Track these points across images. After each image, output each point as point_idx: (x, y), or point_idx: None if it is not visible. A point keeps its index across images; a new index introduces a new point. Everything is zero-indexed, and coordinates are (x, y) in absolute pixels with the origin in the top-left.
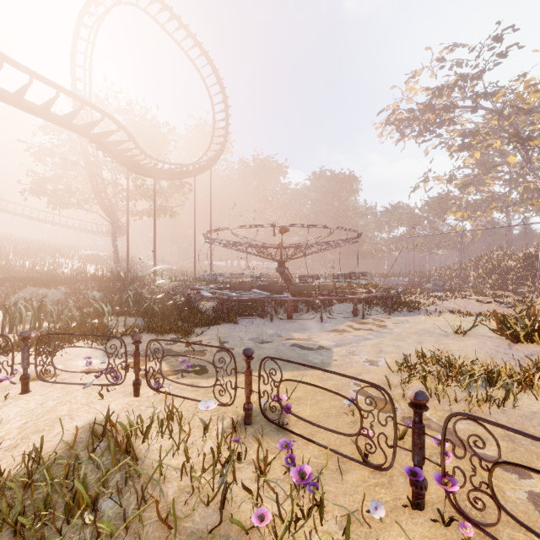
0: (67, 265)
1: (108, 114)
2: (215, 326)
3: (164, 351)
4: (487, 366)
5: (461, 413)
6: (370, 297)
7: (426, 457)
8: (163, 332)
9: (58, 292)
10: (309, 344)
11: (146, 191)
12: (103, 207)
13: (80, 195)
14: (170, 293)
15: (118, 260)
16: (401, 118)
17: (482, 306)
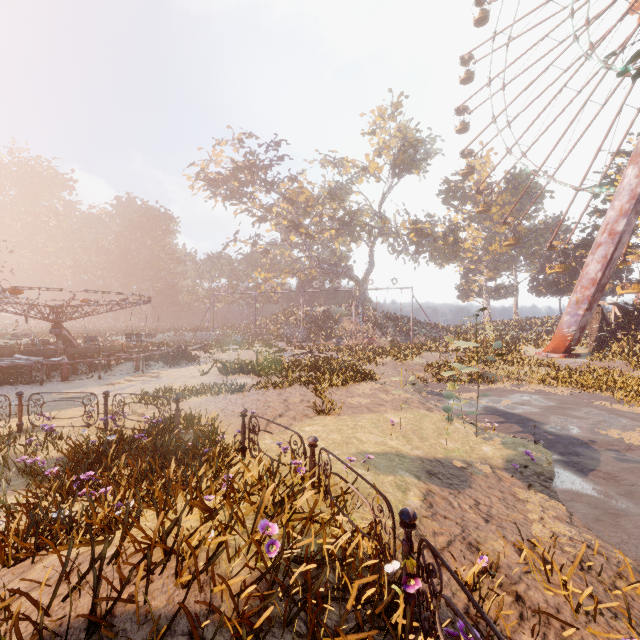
0: None
1: None
2: None
3: None
4: (180, 387)
5: (117, 393)
6: (160, 354)
7: (109, 413)
8: None
9: None
10: (79, 396)
11: None
12: None
13: None
14: None
15: None
16: (210, 178)
17: (249, 355)
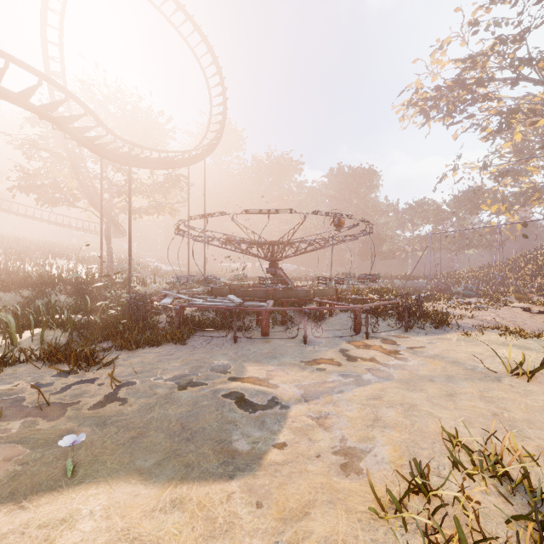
0: (58, 266)
1: (49, 78)
2: (153, 347)
3: (7, 403)
4: None
5: None
6: (383, 305)
7: None
8: (55, 361)
9: (18, 296)
10: (257, 393)
11: (140, 186)
12: (93, 203)
13: (67, 190)
14: (125, 299)
15: (112, 260)
16: (425, 97)
17: (534, 319)
